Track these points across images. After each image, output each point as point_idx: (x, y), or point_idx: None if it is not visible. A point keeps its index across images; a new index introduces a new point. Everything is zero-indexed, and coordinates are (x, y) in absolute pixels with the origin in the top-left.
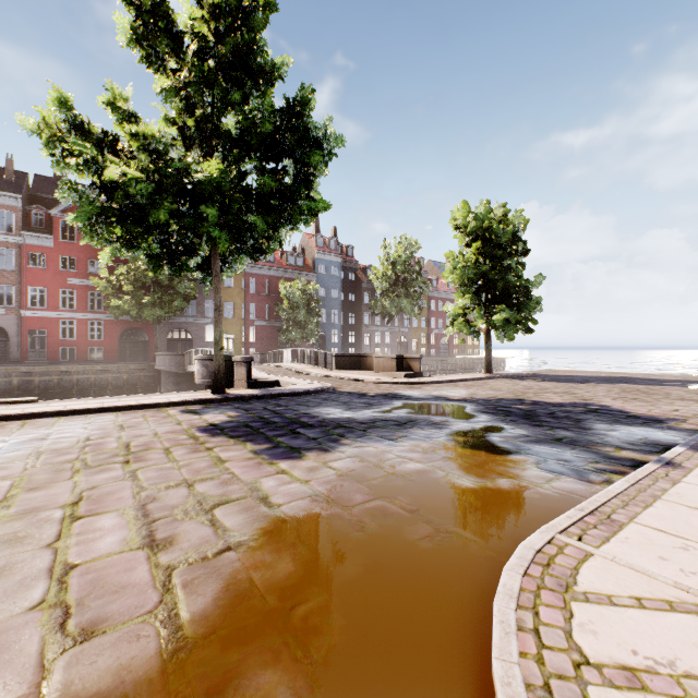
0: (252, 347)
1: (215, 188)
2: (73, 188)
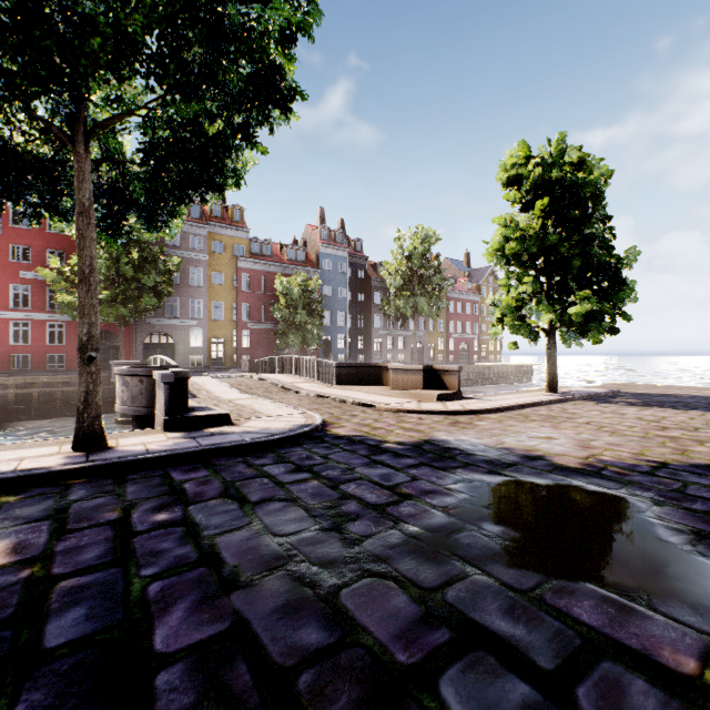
0: (245, 353)
1: None
2: None
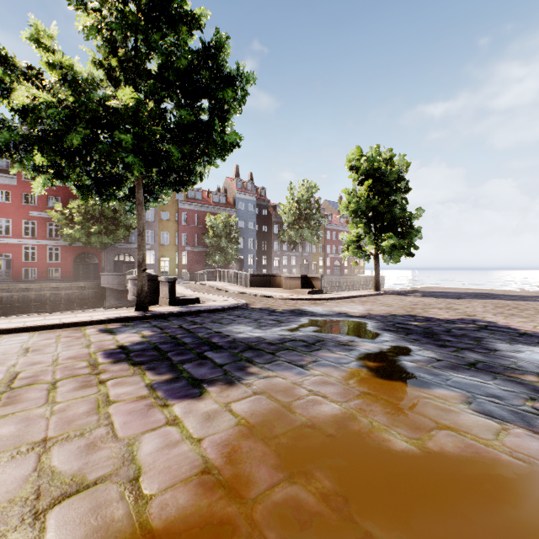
0: (184, 268)
1: (132, 117)
2: None
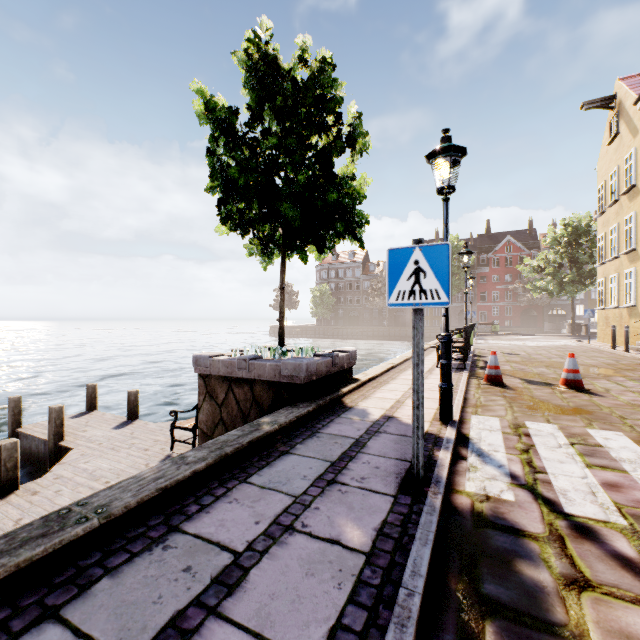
0: None
1: (570, 280)
2: (531, 283)
